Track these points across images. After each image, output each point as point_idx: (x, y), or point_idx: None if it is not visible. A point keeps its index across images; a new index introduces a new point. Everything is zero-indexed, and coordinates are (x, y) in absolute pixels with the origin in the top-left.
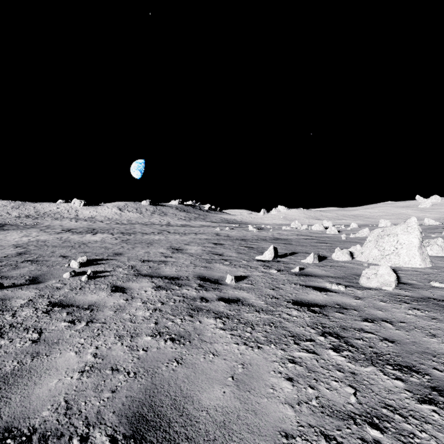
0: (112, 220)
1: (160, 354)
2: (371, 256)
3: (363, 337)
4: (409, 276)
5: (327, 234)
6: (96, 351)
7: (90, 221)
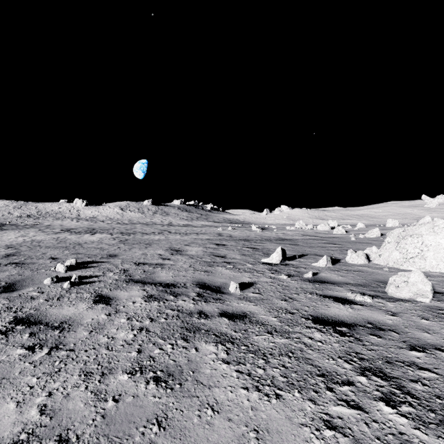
0: (113, 220)
1: (136, 409)
2: (391, 259)
3: (420, 378)
4: (442, 283)
5: (334, 235)
6: (46, 401)
7: (91, 221)
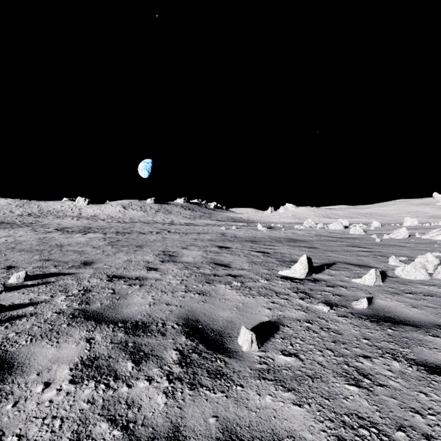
0: (114, 218)
1: None
2: None
3: None
4: None
5: (352, 235)
6: None
7: (92, 220)
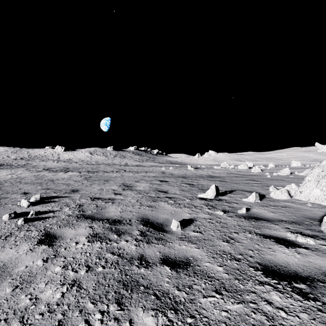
0: (84, 161)
1: None
2: (312, 195)
3: None
4: None
5: (253, 173)
6: None
7: (68, 162)
